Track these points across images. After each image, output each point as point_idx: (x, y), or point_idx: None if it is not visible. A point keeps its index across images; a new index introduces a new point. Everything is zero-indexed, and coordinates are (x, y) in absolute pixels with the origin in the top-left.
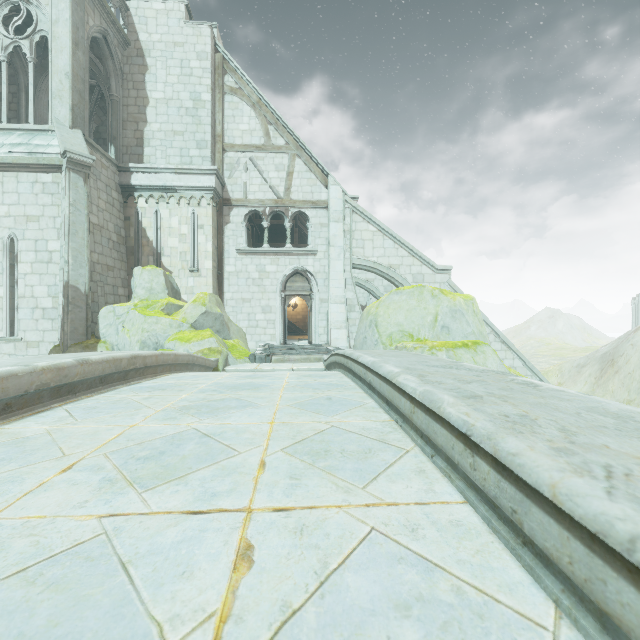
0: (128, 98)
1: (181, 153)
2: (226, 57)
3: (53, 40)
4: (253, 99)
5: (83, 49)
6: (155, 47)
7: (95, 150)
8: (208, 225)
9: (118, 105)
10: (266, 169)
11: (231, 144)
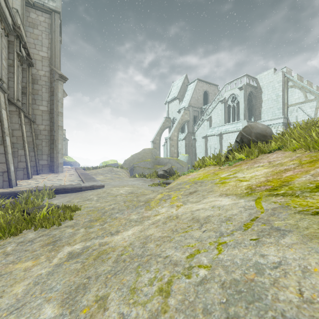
0: (257, 102)
1: (272, 113)
2: (288, 77)
3: (240, 102)
4: (299, 86)
5: (246, 100)
6: (264, 85)
7: (248, 122)
8: (281, 133)
9: (254, 105)
10: (305, 109)
11: (290, 104)
